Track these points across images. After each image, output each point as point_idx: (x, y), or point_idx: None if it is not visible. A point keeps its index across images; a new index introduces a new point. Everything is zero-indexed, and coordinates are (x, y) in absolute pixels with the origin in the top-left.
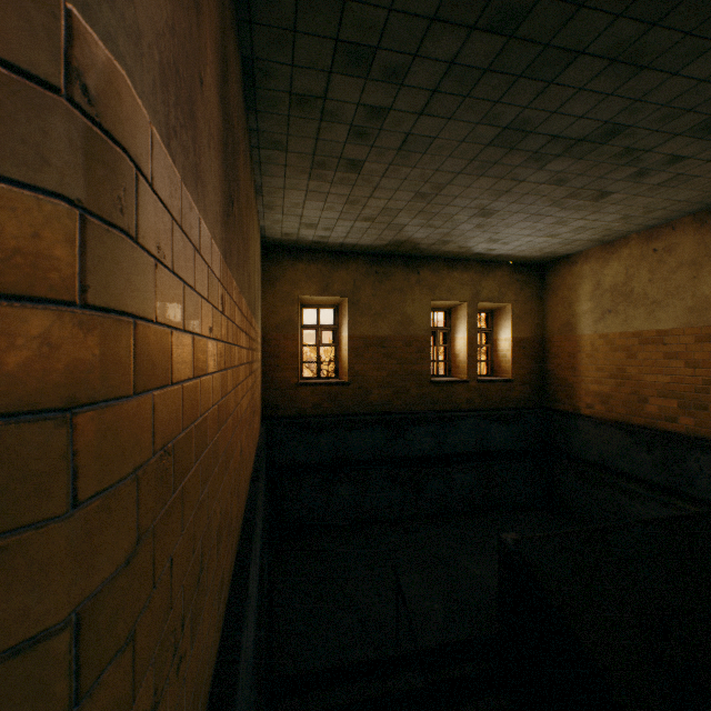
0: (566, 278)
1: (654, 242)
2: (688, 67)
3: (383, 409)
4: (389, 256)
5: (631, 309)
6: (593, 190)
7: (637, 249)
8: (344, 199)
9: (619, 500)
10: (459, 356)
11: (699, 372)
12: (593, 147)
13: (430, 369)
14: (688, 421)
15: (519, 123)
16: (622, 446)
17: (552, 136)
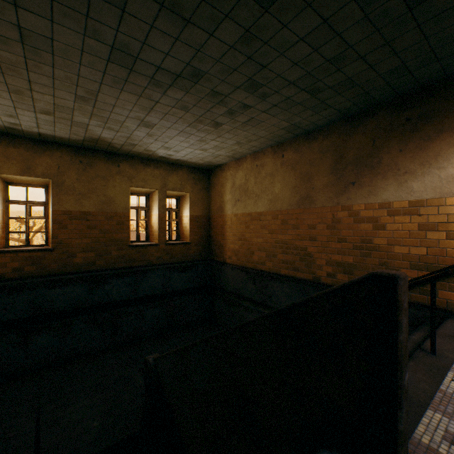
0: (220, 179)
1: (257, 161)
2: (217, 31)
3: (88, 268)
4: (93, 150)
5: (248, 199)
6: (210, 119)
7: (250, 164)
8: (5, 86)
9: (242, 313)
10: (154, 227)
11: (274, 236)
12: (191, 84)
13: (129, 236)
14: (270, 264)
15: (122, 46)
16: (243, 280)
17: (156, 66)
